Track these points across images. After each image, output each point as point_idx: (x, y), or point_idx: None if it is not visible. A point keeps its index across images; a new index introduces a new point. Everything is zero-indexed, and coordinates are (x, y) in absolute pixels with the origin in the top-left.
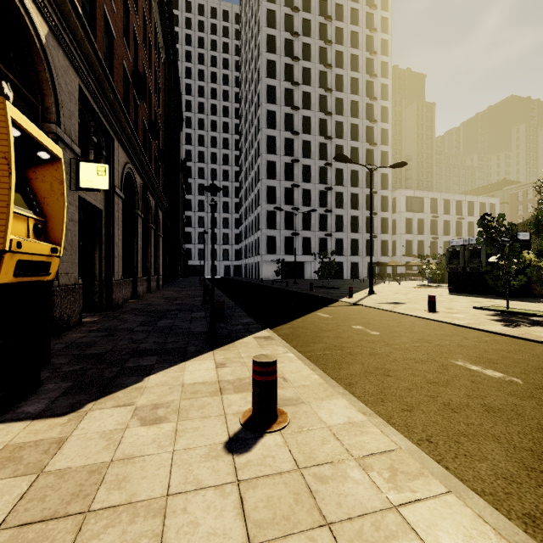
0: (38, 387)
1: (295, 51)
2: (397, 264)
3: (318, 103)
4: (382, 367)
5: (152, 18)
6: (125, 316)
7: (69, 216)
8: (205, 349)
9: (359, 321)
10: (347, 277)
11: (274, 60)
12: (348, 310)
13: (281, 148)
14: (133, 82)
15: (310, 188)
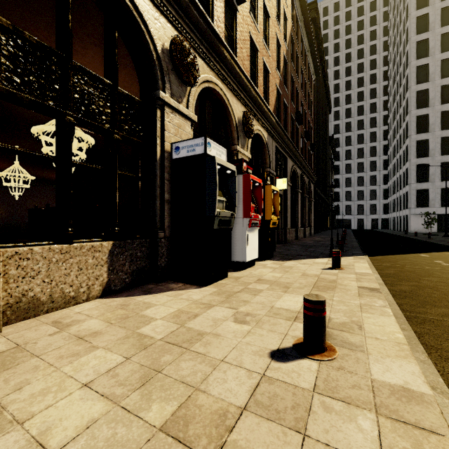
0: (273, 257)
1: None
2: None
3: None
4: (411, 271)
5: (306, 64)
6: (293, 246)
7: None
8: (326, 257)
9: None
10: None
11: (426, 13)
12: None
13: (435, 98)
14: (296, 119)
15: None
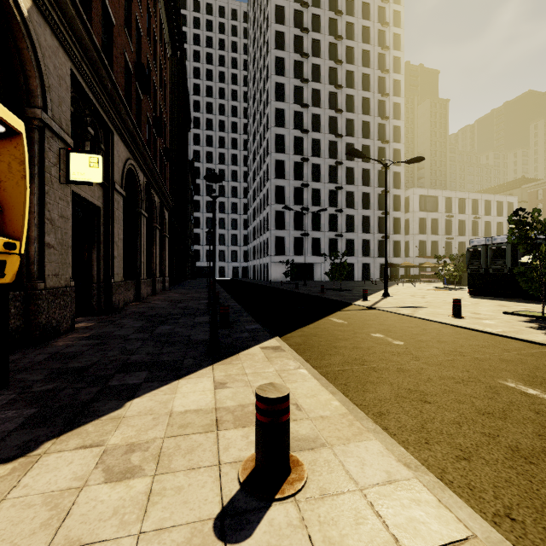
0: None
1: (305, 47)
2: (410, 265)
3: (328, 101)
4: (416, 390)
5: (157, 11)
6: (124, 320)
7: (59, 212)
8: (204, 362)
9: (378, 327)
10: (358, 279)
11: (283, 57)
12: (364, 315)
13: (290, 146)
14: (136, 75)
15: (319, 188)
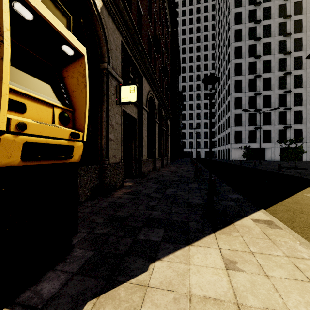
0: (70, 251)
1: None
2: None
3: (277, 30)
4: None
5: (164, 8)
6: (147, 182)
7: (116, 121)
8: (206, 228)
9: None
10: (306, 159)
11: (240, 11)
12: None
13: (245, 69)
14: (153, 43)
15: (270, 94)
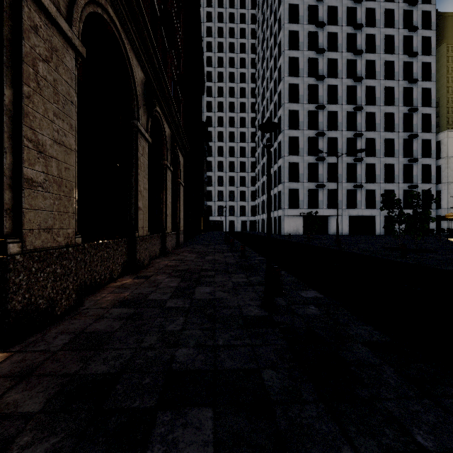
0: None
1: None
2: None
3: (346, 43)
4: None
5: None
6: None
7: None
8: None
9: None
10: (380, 233)
11: (297, 4)
12: None
13: (304, 95)
14: None
15: (336, 136)
